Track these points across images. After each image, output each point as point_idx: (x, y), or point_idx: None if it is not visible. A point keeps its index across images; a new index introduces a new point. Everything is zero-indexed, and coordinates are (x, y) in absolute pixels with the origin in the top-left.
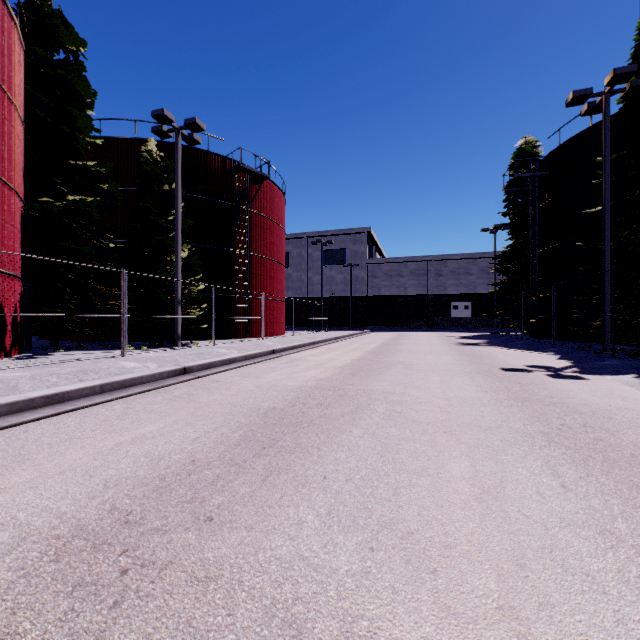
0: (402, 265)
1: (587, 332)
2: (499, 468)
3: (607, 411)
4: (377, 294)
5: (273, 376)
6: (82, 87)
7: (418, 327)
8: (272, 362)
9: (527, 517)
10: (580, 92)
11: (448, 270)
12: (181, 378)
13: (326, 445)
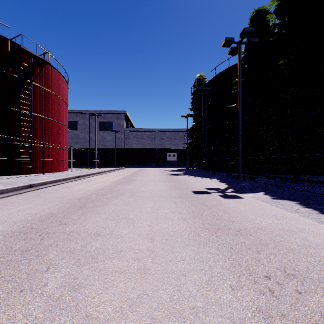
0: (143, 133)
1: (230, 167)
2: None
3: (281, 237)
4: (130, 147)
5: None
6: None
7: (151, 165)
8: (17, 197)
9: None
10: (229, 38)
11: (166, 136)
12: None
13: None
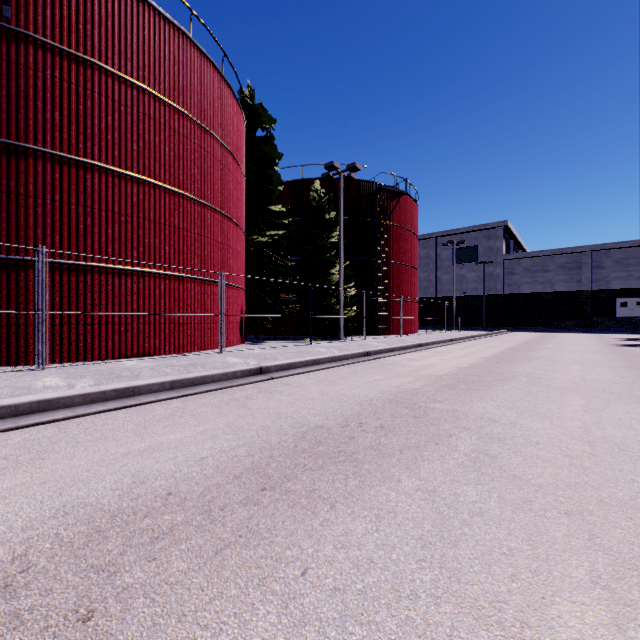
0: (547, 259)
1: None
2: (606, 405)
3: None
4: (515, 292)
5: (430, 360)
6: (274, 153)
7: (569, 328)
8: (422, 352)
9: (611, 416)
10: None
11: (612, 261)
12: (367, 358)
13: (488, 390)
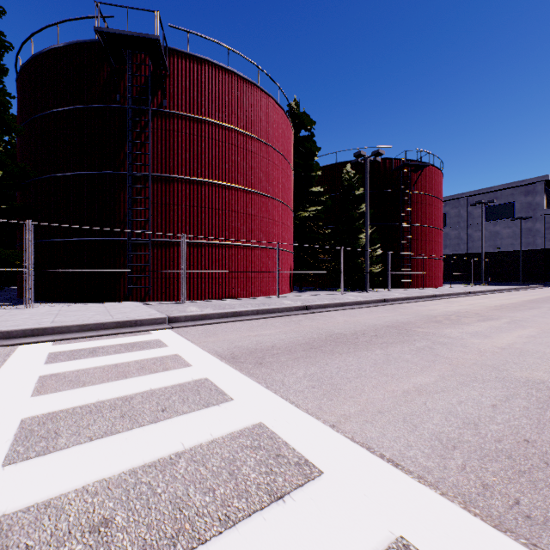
0: None
1: None
2: None
3: None
4: None
5: (436, 307)
6: (314, 147)
7: None
8: (434, 301)
9: (543, 341)
10: None
11: None
12: (384, 303)
13: (465, 324)
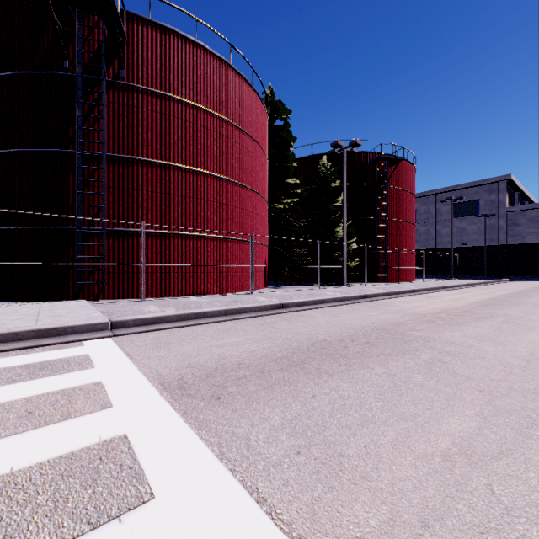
0: None
1: None
2: None
3: None
4: (519, 242)
5: (419, 303)
6: (289, 137)
7: None
8: (414, 297)
9: None
10: None
11: None
12: (364, 300)
13: (462, 325)
